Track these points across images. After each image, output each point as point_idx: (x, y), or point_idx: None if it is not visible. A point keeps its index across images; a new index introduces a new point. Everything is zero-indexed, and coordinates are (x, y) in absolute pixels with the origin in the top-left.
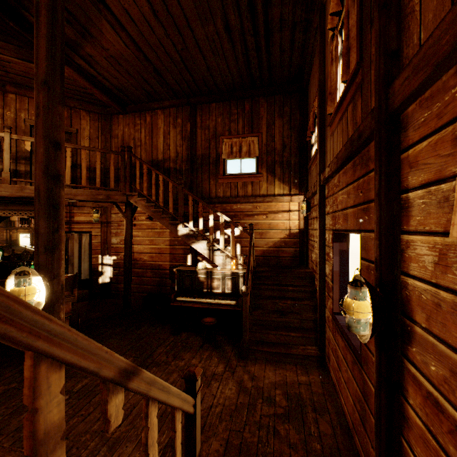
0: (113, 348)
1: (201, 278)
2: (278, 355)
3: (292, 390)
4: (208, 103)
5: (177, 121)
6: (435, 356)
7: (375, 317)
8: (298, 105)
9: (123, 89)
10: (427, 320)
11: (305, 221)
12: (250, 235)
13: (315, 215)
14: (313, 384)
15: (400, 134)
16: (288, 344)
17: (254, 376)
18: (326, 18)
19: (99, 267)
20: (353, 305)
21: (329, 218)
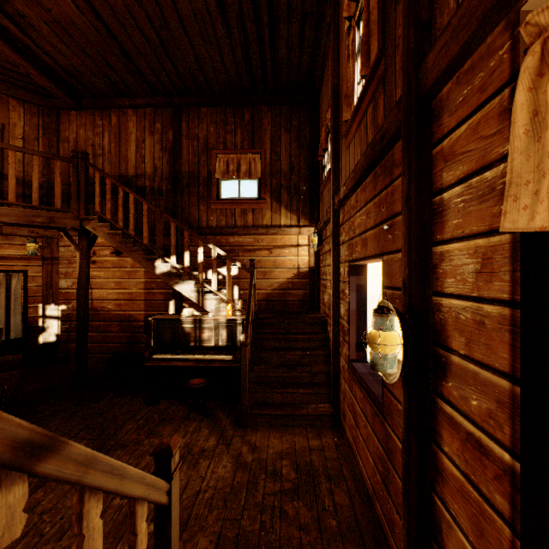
0: (57, 430)
1: (186, 328)
2: (284, 418)
3: (302, 459)
4: (197, 107)
5: (155, 126)
6: (477, 387)
7: (406, 348)
8: (308, 119)
9: (75, 74)
10: (467, 345)
11: (316, 258)
12: (250, 273)
13: (327, 248)
14: (327, 448)
15: (433, 124)
16: (297, 404)
17: (255, 447)
18: (341, 11)
19: (39, 321)
20: (379, 337)
21: (345, 248)
